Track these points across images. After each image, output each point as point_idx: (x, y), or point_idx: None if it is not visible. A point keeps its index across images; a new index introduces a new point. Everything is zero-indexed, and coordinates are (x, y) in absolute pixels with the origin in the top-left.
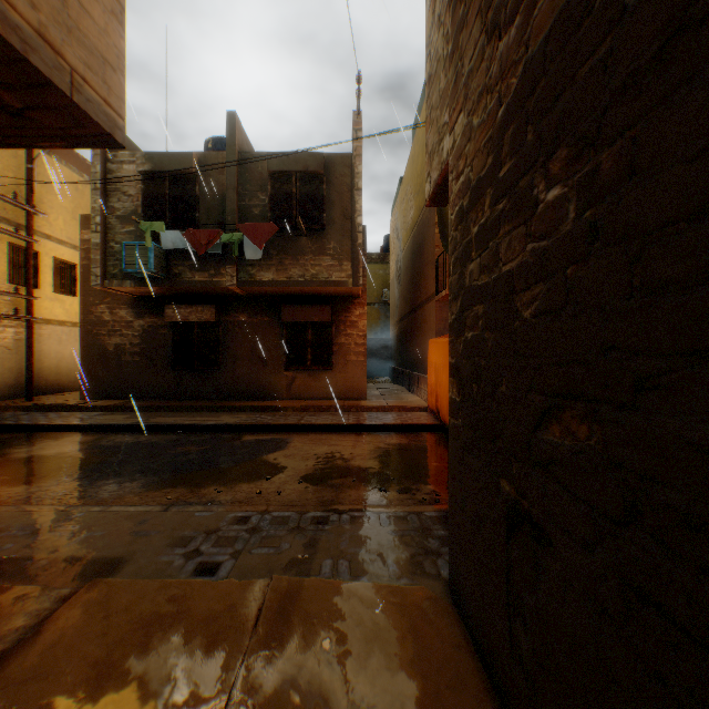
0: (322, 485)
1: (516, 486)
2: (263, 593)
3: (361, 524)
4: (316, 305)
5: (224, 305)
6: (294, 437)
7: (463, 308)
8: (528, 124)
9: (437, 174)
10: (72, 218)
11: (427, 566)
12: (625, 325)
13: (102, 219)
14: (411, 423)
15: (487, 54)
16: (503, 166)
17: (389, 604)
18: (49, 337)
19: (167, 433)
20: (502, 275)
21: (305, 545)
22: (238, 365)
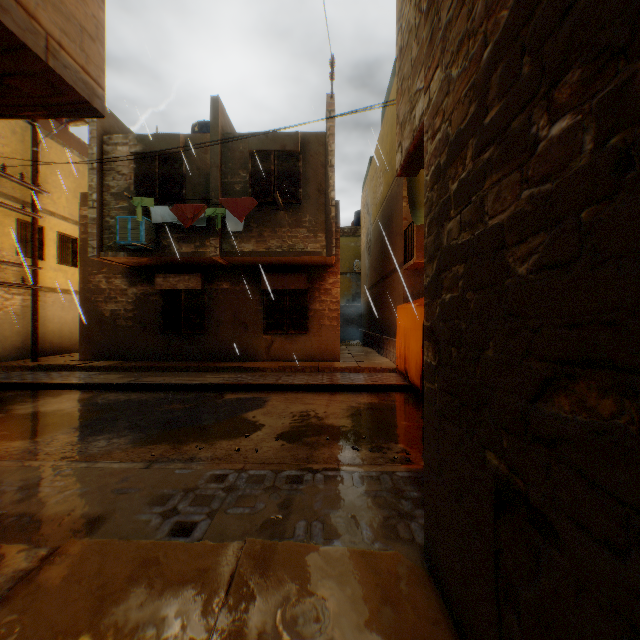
0: (298, 443)
1: (507, 462)
2: (236, 557)
3: (335, 484)
4: (292, 274)
5: (209, 274)
6: (272, 395)
7: (440, 269)
8: (524, 56)
9: (408, 142)
10: (74, 197)
11: (400, 530)
12: None
13: (98, 196)
14: (381, 384)
15: None
16: (489, 111)
17: (363, 571)
18: (53, 304)
19: (156, 392)
20: (488, 230)
21: (279, 505)
22: (222, 329)
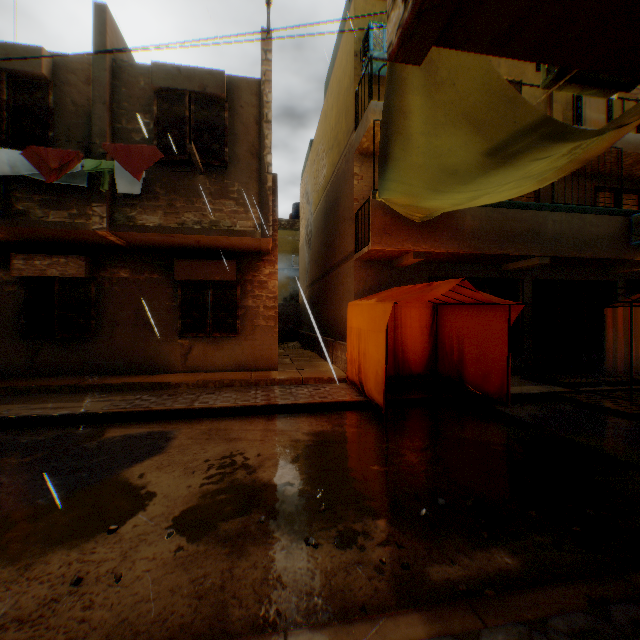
0: (208, 539)
1: None
2: None
3: None
4: (217, 260)
5: (99, 257)
6: (181, 427)
7: None
8: None
9: None
10: None
11: None
12: None
13: None
14: (332, 401)
15: None
16: None
17: None
18: None
19: None
20: None
21: None
22: (119, 331)
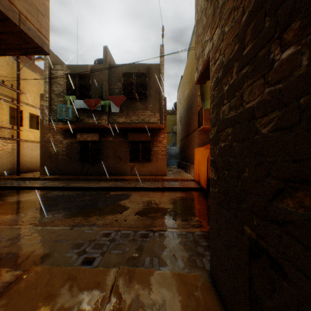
0: (146, 217)
1: (256, 232)
2: (114, 276)
3: (164, 238)
4: (143, 133)
5: (102, 133)
6: (133, 193)
7: (218, 130)
8: (266, 17)
9: (201, 67)
10: (37, 96)
11: (197, 262)
12: None
13: (48, 95)
14: (187, 187)
15: None
16: (246, 48)
17: (179, 284)
18: (27, 147)
19: (77, 191)
20: (245, 110)
21: (136, 249)
22: (109, 160)
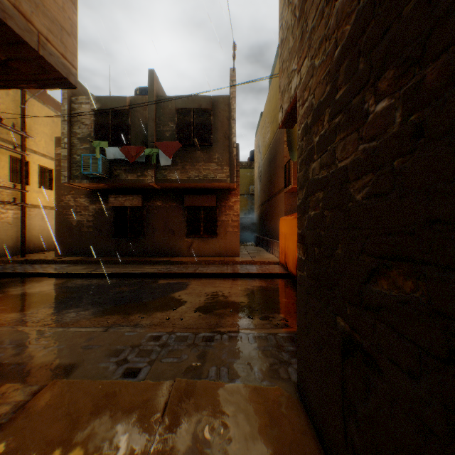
0: (210, 314)
1: (350, 323)
2: (168, 391)
3: (236, 342)
4: (206, 195)
5: (147, 195)
6: (191, 281)
7: (307, 194)
8: (360, 57)
9: (287, 105)
10: (50, 140)
11: (281, 372)
12: (449, 202)
13: (68, 140)
14: (268, 272)
15: (326, 13)
16: (339, 91)
17: (255, 400)
18: (35, 216)
19: (110, 278)
20: (338, 169)
21: (198, 356)
22: (156, 234)
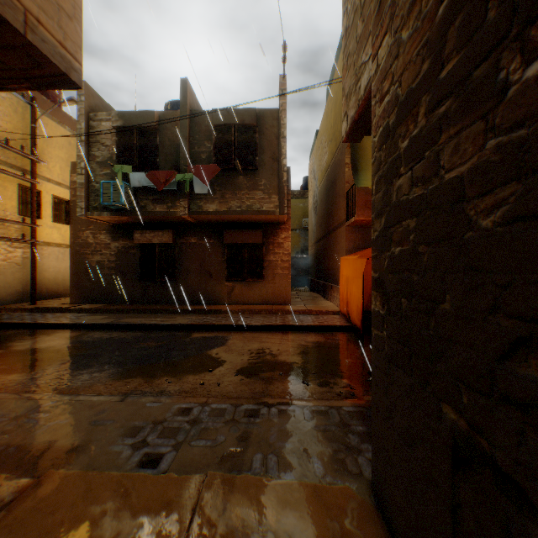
0: (255, 378)
1: (467, 418)
2: (197, 490)
3: (288, 418)
4: (250, 230)
5: (179, 230)
6: (232, 335)
7: (389, 224)
8: (489, 0)
9: (353, 111)
10: (66, 166)
11: (349, 464)
12: None
13: (85, 165)
14: (327, 325)
15: None
16: (445, 65)
17: (315, 506)
18: (49, 256)
19: (134, 331)
20: (444, 183)
21: (238, 438)
22: (190, 277)
